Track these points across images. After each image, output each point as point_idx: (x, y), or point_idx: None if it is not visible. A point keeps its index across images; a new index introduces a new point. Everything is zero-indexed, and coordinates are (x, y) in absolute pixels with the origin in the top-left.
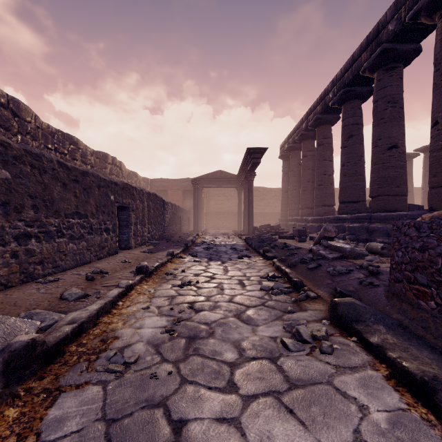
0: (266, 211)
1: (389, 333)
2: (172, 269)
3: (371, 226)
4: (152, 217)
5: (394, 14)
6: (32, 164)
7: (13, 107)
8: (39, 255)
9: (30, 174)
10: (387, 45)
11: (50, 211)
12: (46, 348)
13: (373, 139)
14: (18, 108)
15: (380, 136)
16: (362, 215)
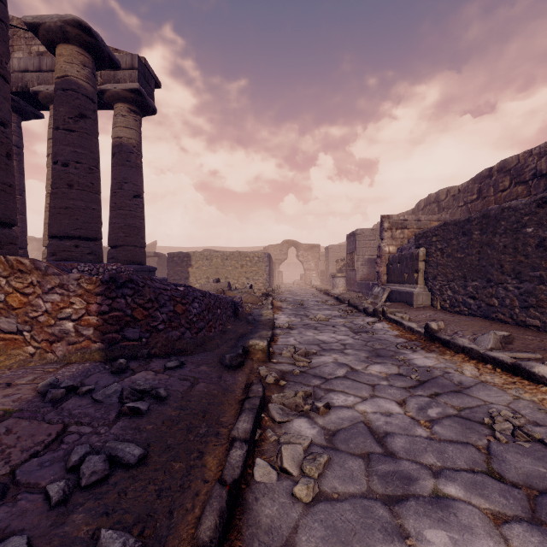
0: None
1: None
2: None
3: None
4: None
5: None
6: None
7: None
8: None
9: None
10: None
11: None
12: (432, 333)
13: None
14: None
15: None
16: None
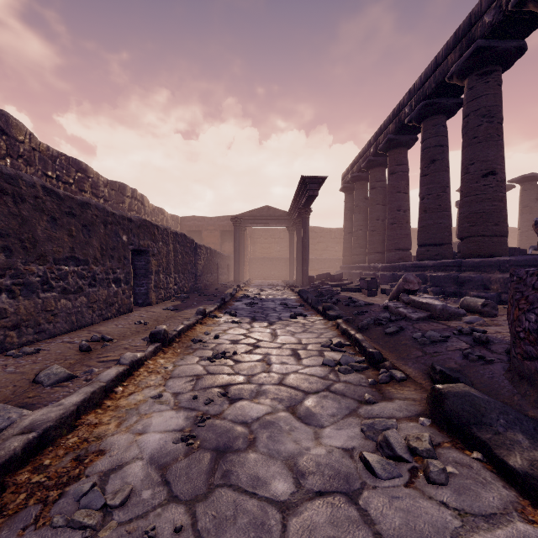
0: (324, 257)
1: (535, 449)
2: (202, 334)
3: (462, 276)
4: (181, 264)
5: (492, 2)
6: (3, 188)
7: None
8: (12, 317)
9: None
10: (483, 42)
11: (31, 255)
12: None
13: (463, 164)
14: (6, 124)
15: (472, 160)
16: (449, 262)
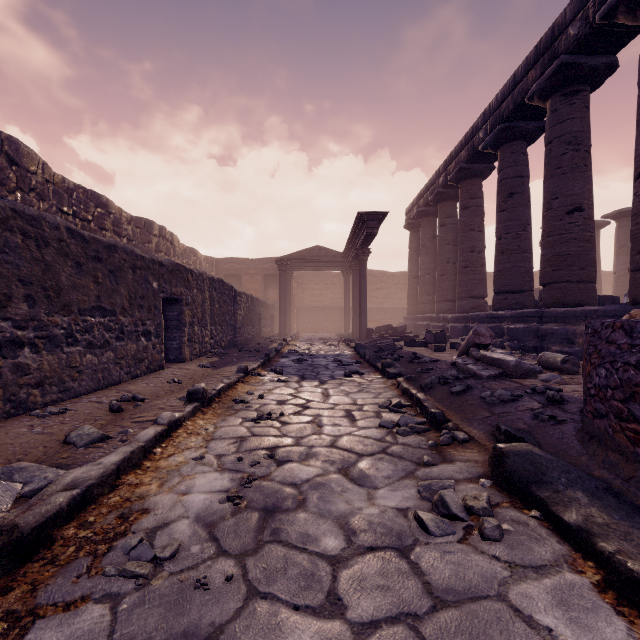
0: (385, 306)
1: (593, 505)
2: (244, 393)
3: (543, 328)
4: (218, 315)
5: (578, 12)
6: (25, 231)
7: (9, 150)
8: (35, 373)
9: (21, 247)
10: (567, 57)
11: (55, 305)
12: (19, 536)
13: (545, 199)
14: (17, 152)
15: (555, 194)
16: (529, 312)
